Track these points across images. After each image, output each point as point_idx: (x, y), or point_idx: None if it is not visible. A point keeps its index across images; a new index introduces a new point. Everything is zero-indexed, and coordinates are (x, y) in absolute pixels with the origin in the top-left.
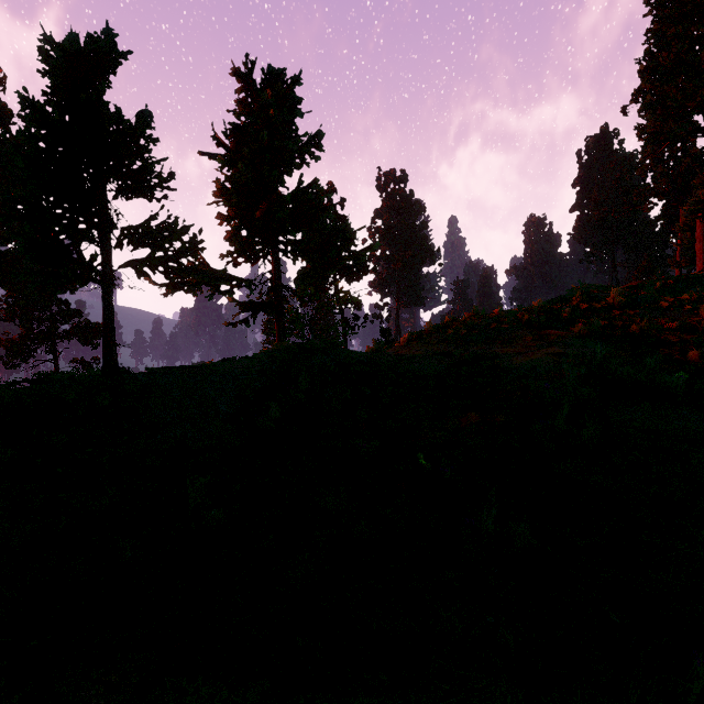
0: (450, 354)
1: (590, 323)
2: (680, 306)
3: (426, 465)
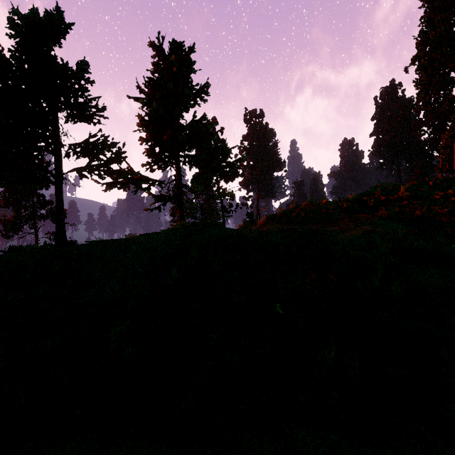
0: (294, 230)
1: (387, 209)
2: (447, 198)
3: (281, 311)
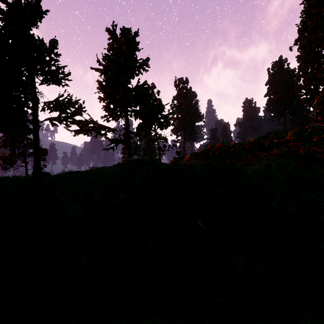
0: (211, 164)
1: (279, 149)
2: (322, 140)
3: (202, 226)
